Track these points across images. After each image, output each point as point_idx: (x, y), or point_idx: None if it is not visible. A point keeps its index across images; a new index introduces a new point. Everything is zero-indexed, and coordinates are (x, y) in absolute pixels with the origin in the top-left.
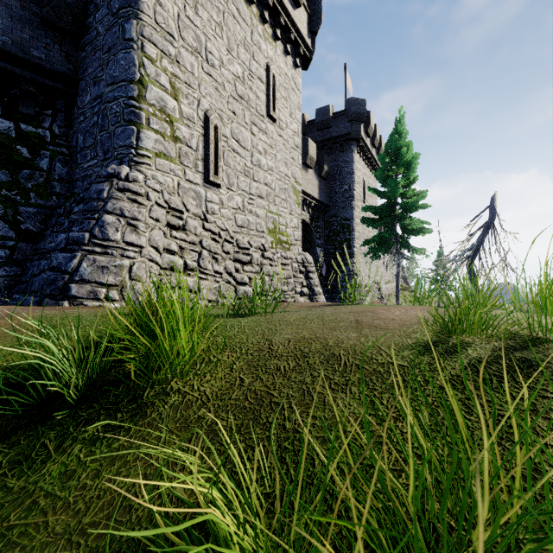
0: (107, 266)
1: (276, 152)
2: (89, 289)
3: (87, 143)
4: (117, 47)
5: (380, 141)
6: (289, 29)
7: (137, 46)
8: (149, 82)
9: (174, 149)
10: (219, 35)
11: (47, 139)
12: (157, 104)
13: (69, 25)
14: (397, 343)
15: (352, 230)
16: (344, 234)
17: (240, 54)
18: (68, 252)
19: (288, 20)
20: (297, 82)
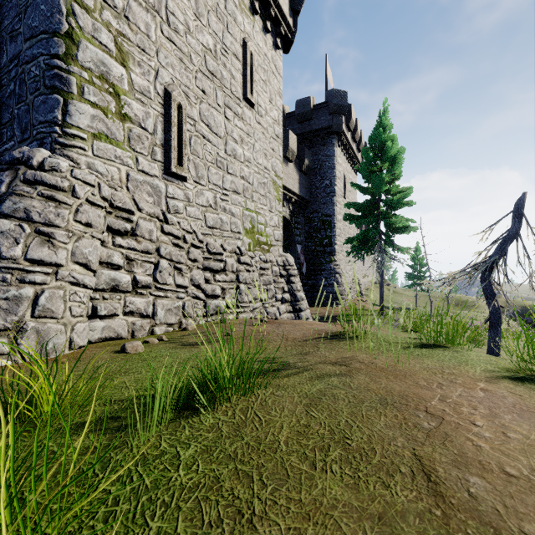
0: None
1: (255, 141)
2: None
3: (3, 118)
4: None
5: (360, 135)
6: (269, 4)
7: None
8: (82, 37)
9: (121, 129)
10: None
11: None
12: (95, 69)
13: None
14: None
15: (334, 226)
16: (325, 231)
17: (211, 22)
18: None
19: None
20: (278, 65)
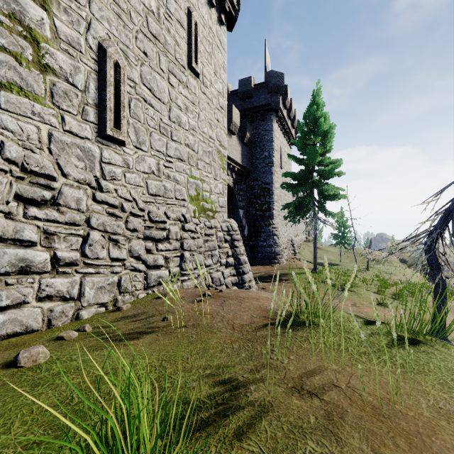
0: None
1: (200, 110)
2: None
3: None
4: None
5: (294, 114)
6: None
7: None
8: None
9: (40, 82)
10: None
11: None
12: (4, 5)
13: None
14: None
15: (272, 193)
16: (264, 197)
17: None
18: None
19: None
20: (222, 40)
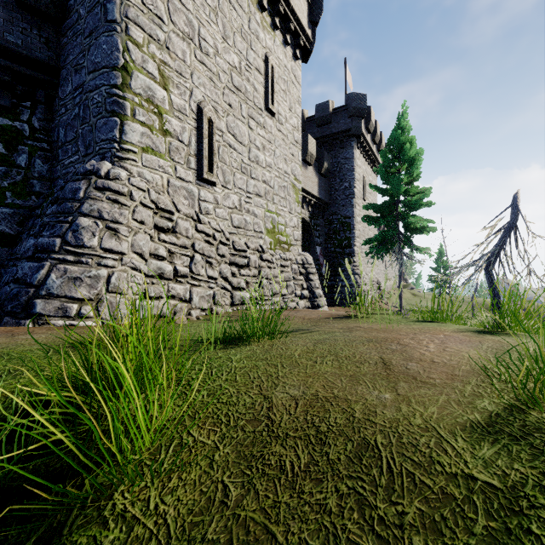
0: (80, 277)
1: (275, 148)
2: (57, 305)
3: (68, 137)
4: (98, 29)
5: (381, 137)
6: (289, 18)
7: (121, 28)
8: (134, 69)
9: (163, 143)
10: (213, 21)
11: (25, 133)
12: (144, 94)
13: (48, 8)
14: (462, 422)
15: (353, 228)
16: (344, 232)
17: (237, 42)
18: (36, 261)
19: (287, 8)
20: (297, 75)
